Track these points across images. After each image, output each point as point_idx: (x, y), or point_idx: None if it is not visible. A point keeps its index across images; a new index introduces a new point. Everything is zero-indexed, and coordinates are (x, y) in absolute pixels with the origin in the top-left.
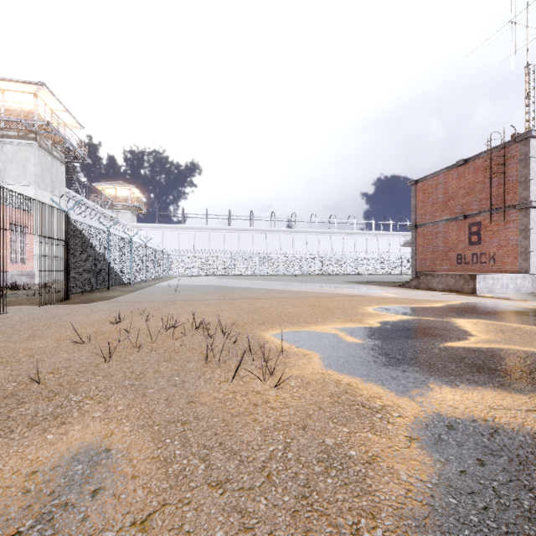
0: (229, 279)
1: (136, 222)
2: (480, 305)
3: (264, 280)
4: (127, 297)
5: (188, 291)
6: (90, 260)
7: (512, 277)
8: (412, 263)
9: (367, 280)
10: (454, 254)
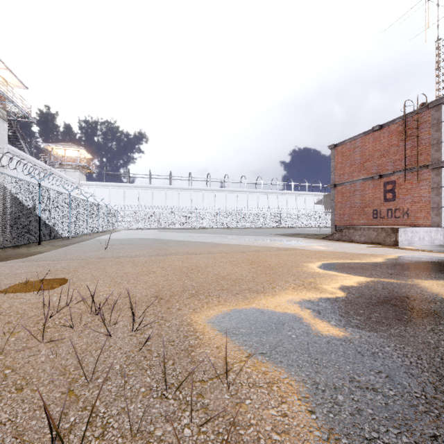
0: (168, 232)
1: (84, 180)
2: (419, 259)
3: (200, 232)
4: (50, 254)
5: (124, 245)
6: (14, 213)
7: (427, 230)
8: (332, 217)
9: (291, 232)
10: (370, 209)
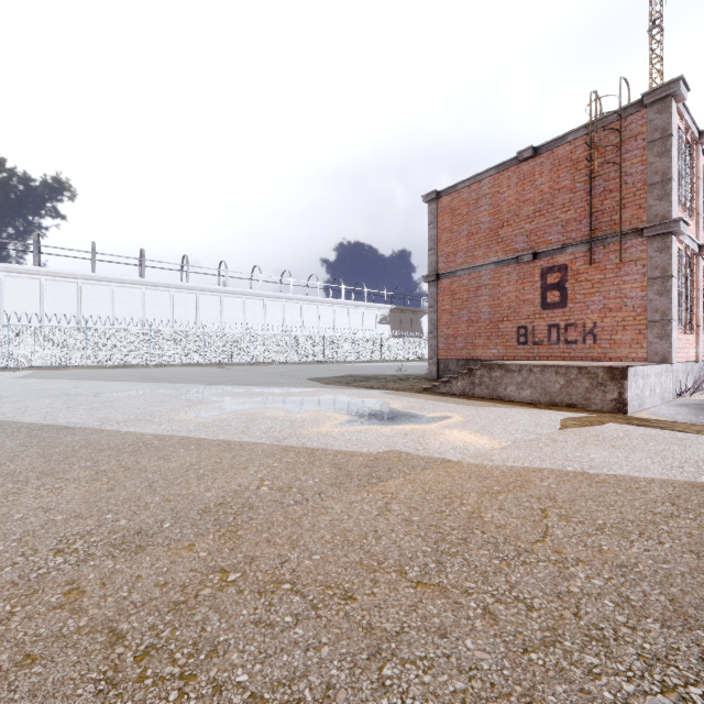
0: (44, 378)
1: None
2: None
3: (135, 378)
4: None
5: None
6: None
7: (658, 371)
8: (430, 343)
9: (347, 373)
10: (512, 326)
